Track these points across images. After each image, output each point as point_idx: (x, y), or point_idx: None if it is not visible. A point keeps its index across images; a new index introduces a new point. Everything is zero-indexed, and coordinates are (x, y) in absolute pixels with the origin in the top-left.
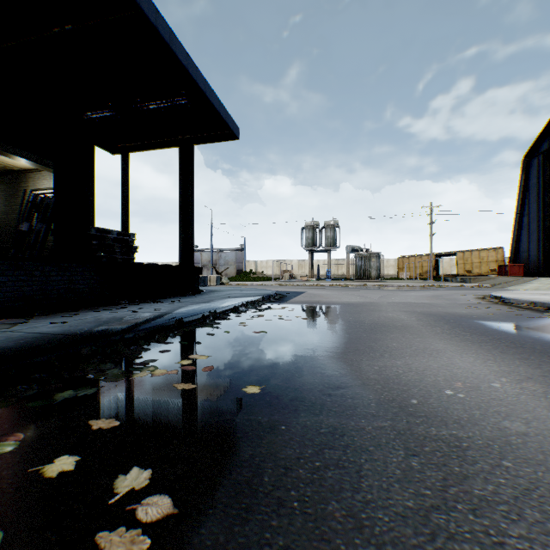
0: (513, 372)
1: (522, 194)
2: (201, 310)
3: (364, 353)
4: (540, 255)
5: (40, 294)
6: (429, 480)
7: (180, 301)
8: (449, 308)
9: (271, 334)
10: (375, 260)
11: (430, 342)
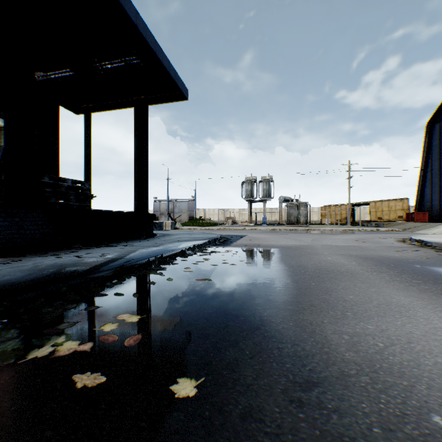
0: None
1: (426, 154)
2: (147, 255)
3: (322, 311)
4: (441, 204)
5: None
6: None
7: (132, 245)
8: (379, 251)
9: (216, 283)
10: (303, 209)
11: (388, 293)
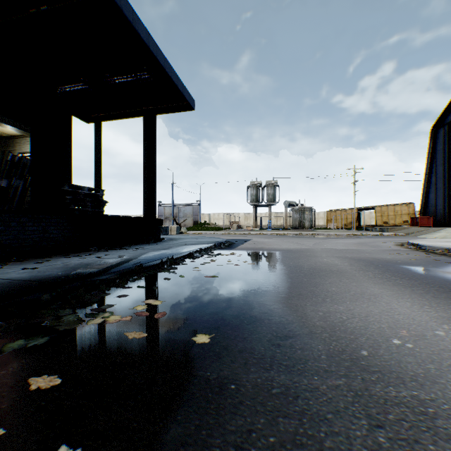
0: None
1: (431, 158)
2: (160, 256)
3: (307, 298)
4: (446, 209)
5: (17, 242)
6: None
7: (143, 248)
8: (374, 253)
9: (222, 279)
10: (308, 213)
11: (366, 286)
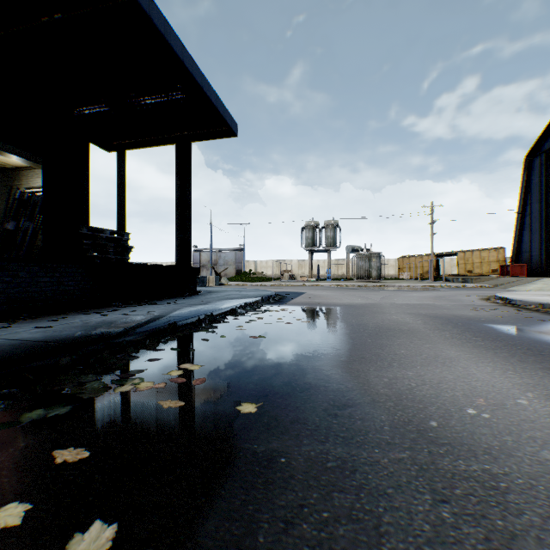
0: (538, 385)
1: (524, 194)
2: (197, 313)
3: (371, 362)
4: (543, 255)
5: (26, 296)
6: (467, 541)
7: (176, 302)
8: (454, 309)
9: (270, 340)
10: (375, 260)
11: (441, 349)
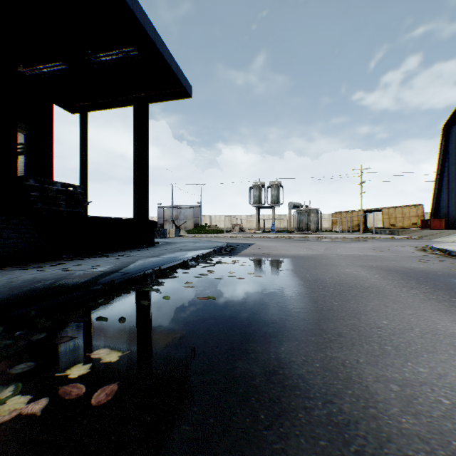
0: None
1: (442, 158)
2: (143, 268)
3: (354, 343)
4: None
5: None
6: None
7: (129, 255)
8: (401, 261)
9: (220, 302)
10: (313, 215)
11: (429, 317)
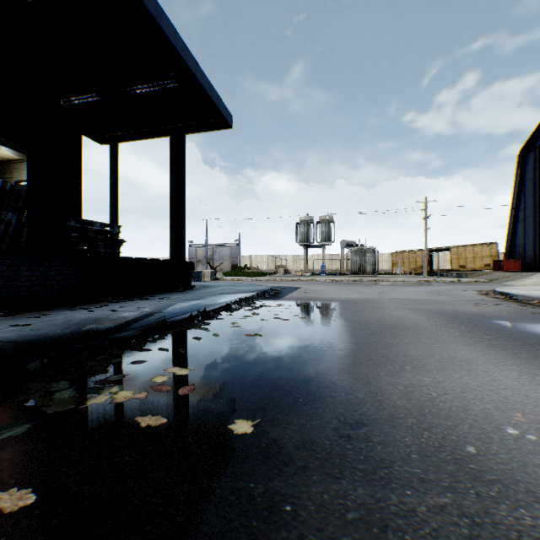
0: None
1: (518, 189)
2: (189, 309)
3: (380, 365)
4: (537, 250)
5: (8, 291)
6: None
7: (169, 298)
8: (455, 305)
9: (267, 338)
10: (370, 255)
11: (454, 349)
